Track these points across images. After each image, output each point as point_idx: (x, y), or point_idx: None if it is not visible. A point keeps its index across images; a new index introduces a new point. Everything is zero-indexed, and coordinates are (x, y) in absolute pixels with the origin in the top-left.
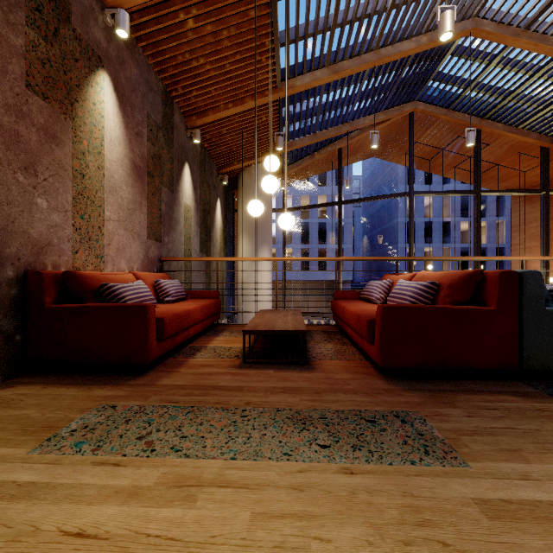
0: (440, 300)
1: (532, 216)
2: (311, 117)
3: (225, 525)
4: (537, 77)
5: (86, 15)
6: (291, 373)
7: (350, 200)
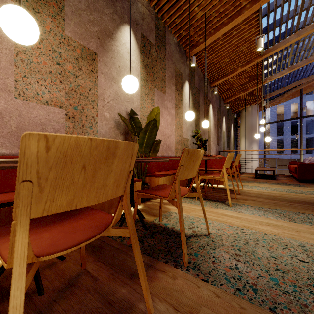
0: None
1: None
2: (280, 82)
3: (260, 185)
4: None
5: (209, 93)
6: (270, 180)
7: (307, 115)
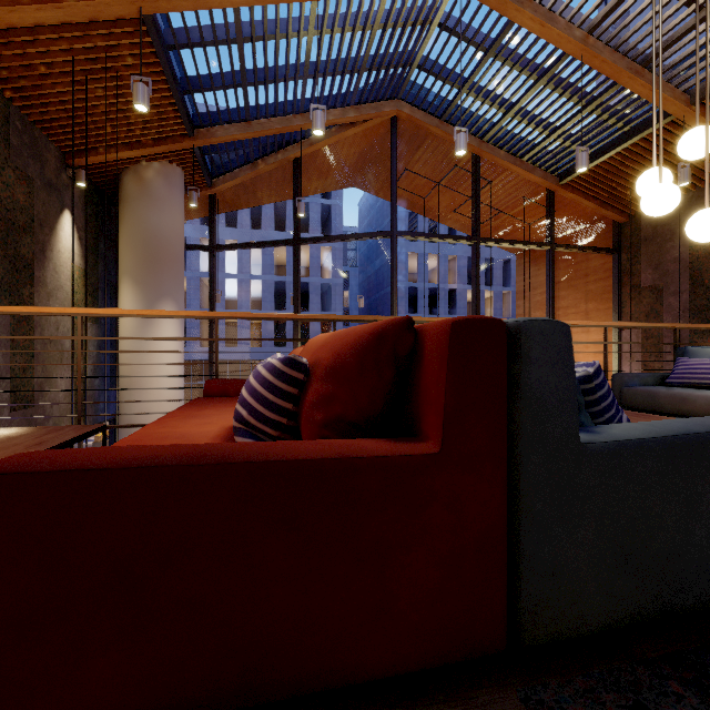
0: (304, 414)
1: (537, 280)
2: (233, 86)
3: None
4: (544, 84)
5: None
6: None
7: (311, 237)
